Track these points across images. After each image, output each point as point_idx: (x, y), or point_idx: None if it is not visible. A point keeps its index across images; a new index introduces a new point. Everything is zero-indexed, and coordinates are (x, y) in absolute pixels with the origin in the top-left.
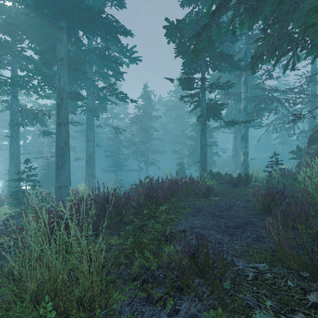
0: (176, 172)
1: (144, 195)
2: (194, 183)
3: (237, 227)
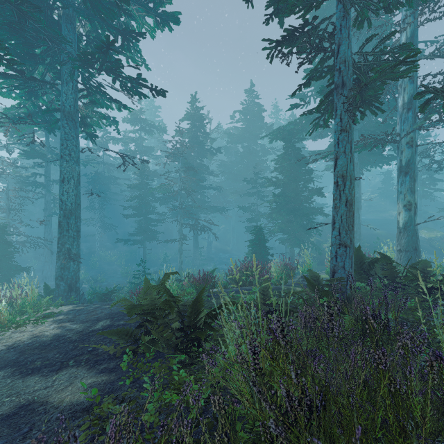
0: (327, 306)
1: None
2: None
3: None
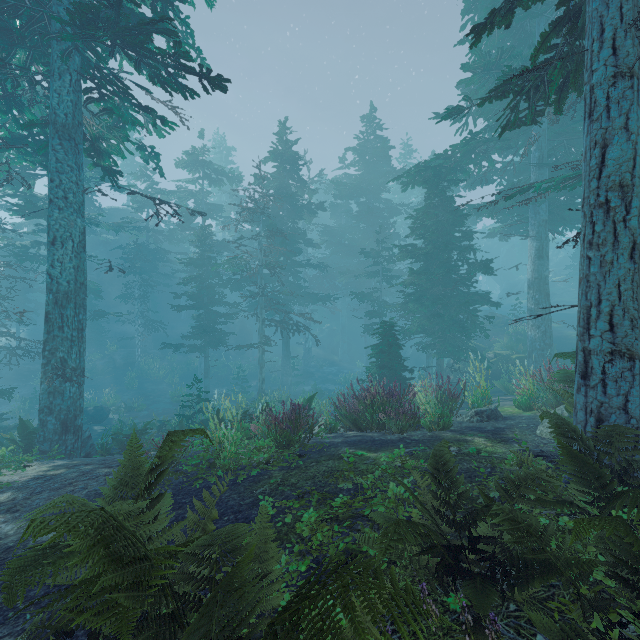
0: None
1: None
2: None
3: None
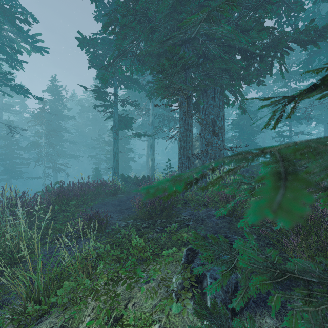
0: (88, 176)
1: (55, 196)
2: (104, 185)
3: (127, 208)
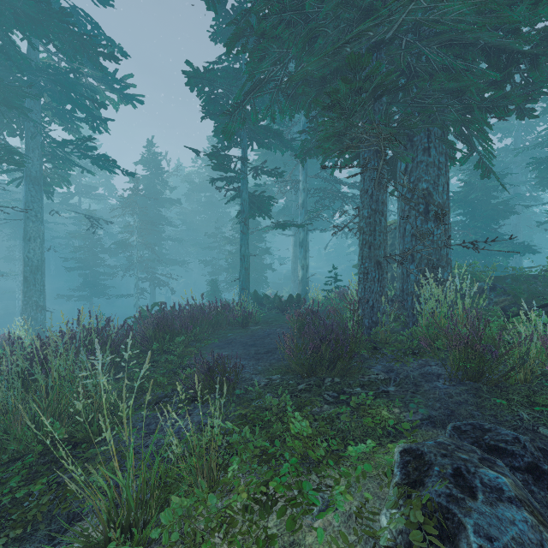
0: (202, 295)
1: (154, 326)
2: (227, 309)
3: (267, 352)
